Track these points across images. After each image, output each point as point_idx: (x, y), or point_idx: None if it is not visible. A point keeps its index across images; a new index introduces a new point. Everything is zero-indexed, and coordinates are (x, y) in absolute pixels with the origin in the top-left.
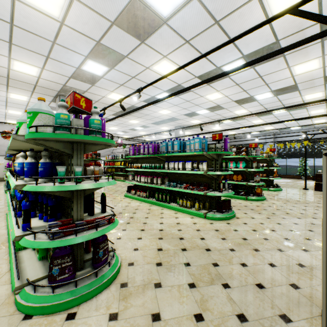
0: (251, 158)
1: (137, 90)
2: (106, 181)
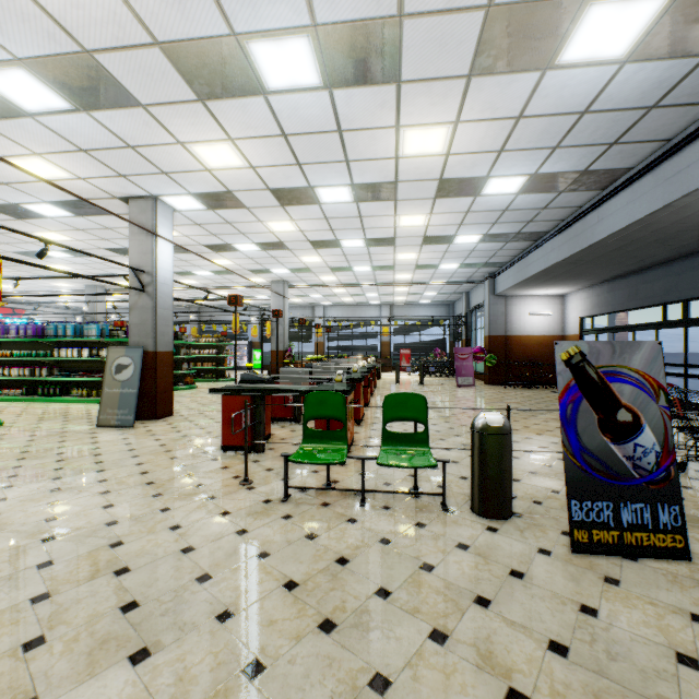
0: (180, 344)
1: (15, 279)
2: None
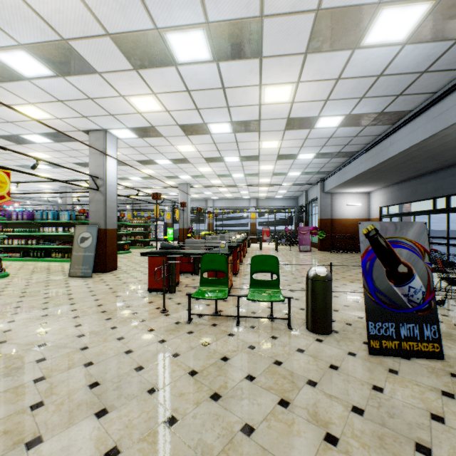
0: (120, 224)
1: (16, 182)
2: (3, 235)
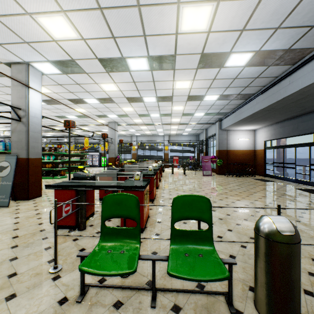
0: (57, 154)
1: None
2: None
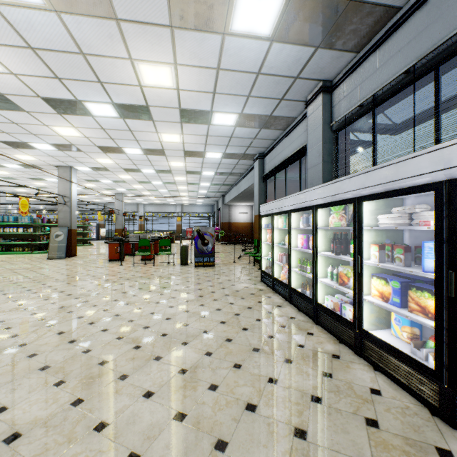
0: None
1: None
2: None
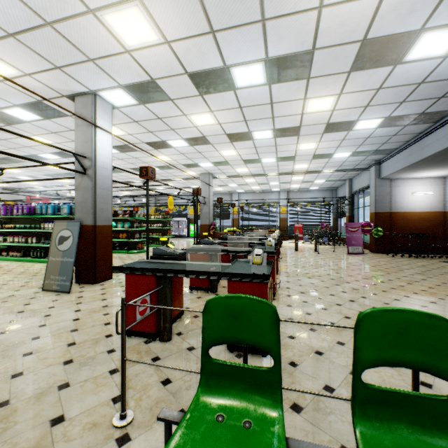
0: (133, 219)
1: (0, 169)
2: None
